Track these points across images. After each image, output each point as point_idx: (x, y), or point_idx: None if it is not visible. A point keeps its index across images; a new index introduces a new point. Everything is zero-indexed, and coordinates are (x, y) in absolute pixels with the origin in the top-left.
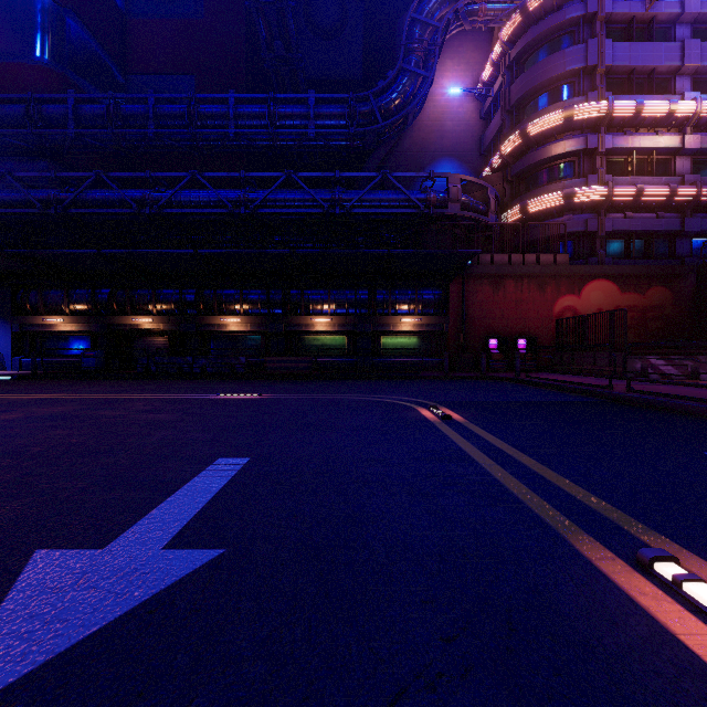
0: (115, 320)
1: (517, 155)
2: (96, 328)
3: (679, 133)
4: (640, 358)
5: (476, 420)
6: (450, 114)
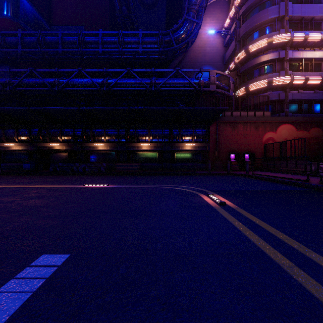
0: (40, 145)
1: (243, 62)
2: (31, 148)
3: None
4: None
5: (242, 205)
6: (208, 44)
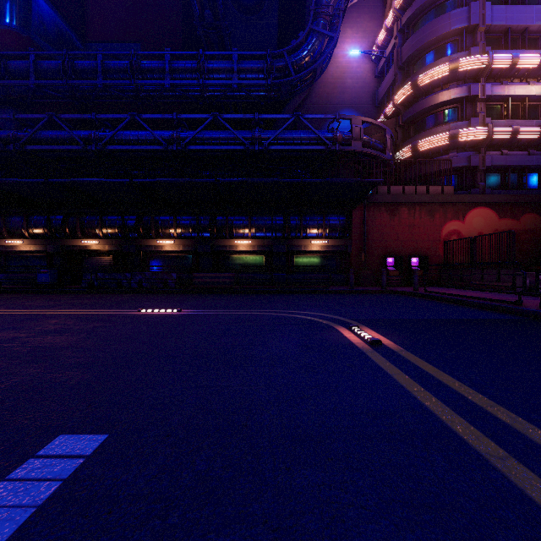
0: (67, 242)
1: (408, 104)
2: (51, 249)
3: None
4: None
5: (410, 346)
6: (350, 73)
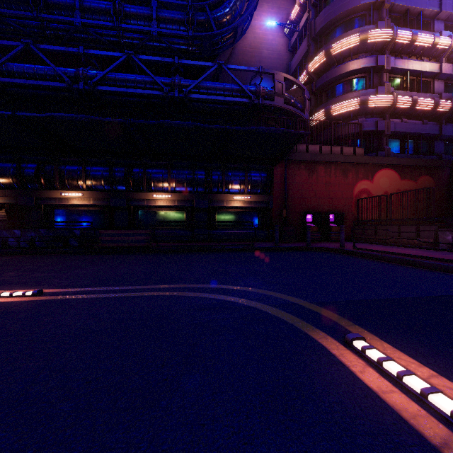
0: None
1: (320, 72)
2: None
3: (437, 62)
4: None
5: None
6: (266, 44)
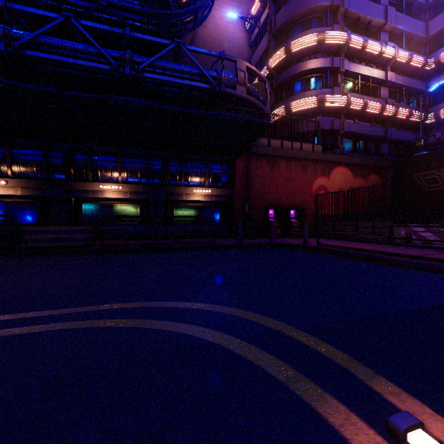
0: None
1: (280, 69)
2: None
3: (383, 70)
4: None
5: None
6: (227, 37)
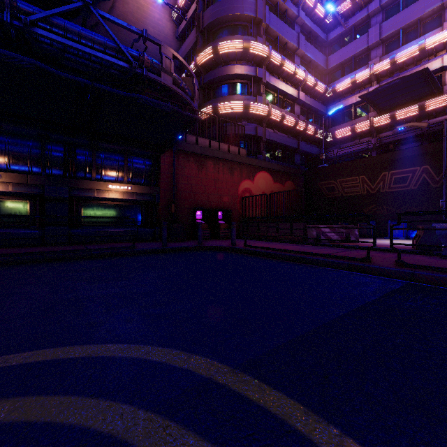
0: None
1: (208, 68)
2: None
3: (296, 89)
4: (419, 229)
5: None
6: (152, 21)
